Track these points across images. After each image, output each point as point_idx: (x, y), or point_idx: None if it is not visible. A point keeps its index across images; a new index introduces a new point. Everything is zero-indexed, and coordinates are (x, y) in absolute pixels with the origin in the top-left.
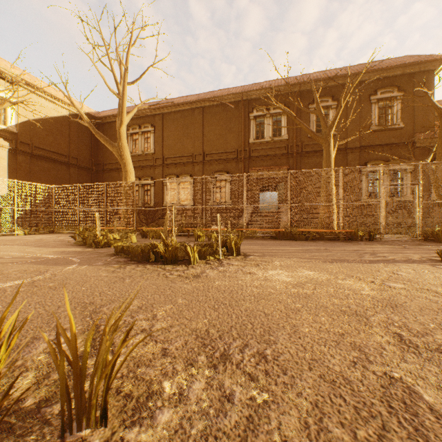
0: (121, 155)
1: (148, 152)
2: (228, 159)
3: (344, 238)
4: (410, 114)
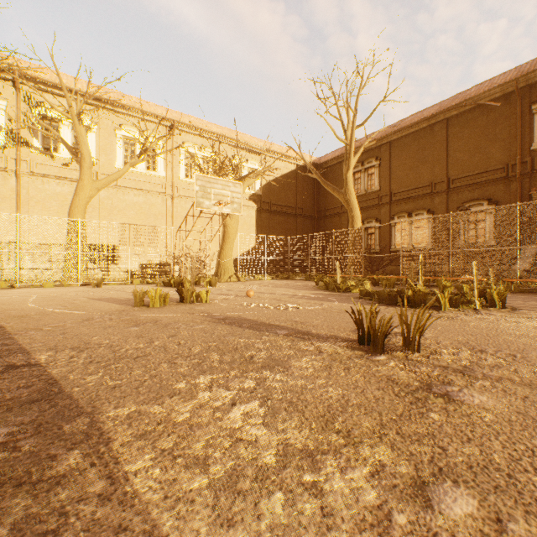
0: (347, 201)
1: (372, 191)
2: (489, 180)
3: None
4: None
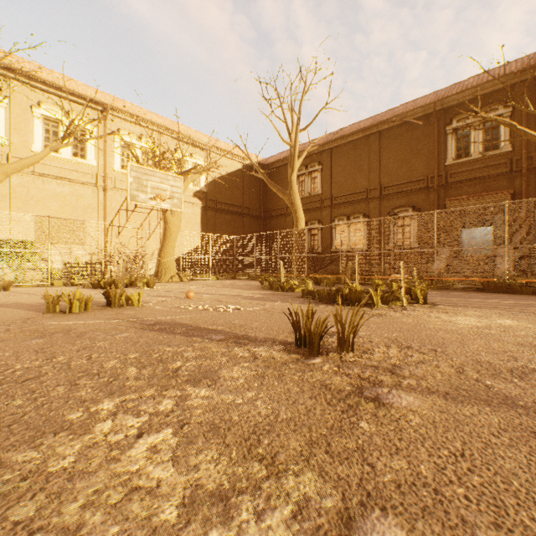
0: (291, 202)
1: (315, 194)
2: (413, 190)
3: None
4: None
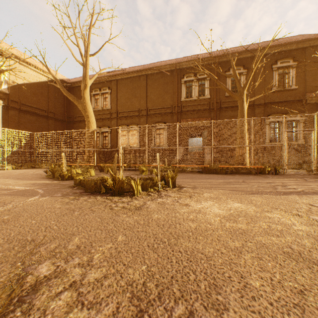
0: (85, 110)
1: (106, 108)
2: (165, 113)
3: (255, 172)
4: (302, 78)
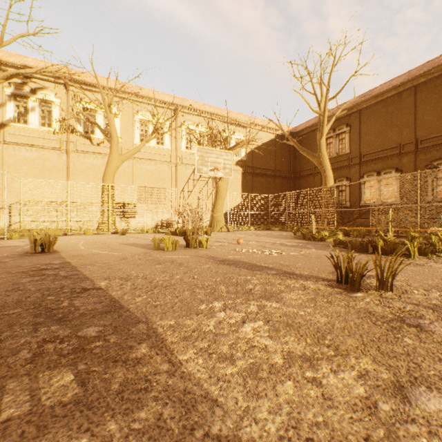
0: (320, 164)
1: (343, 153)
2: None
3: None
4: None
